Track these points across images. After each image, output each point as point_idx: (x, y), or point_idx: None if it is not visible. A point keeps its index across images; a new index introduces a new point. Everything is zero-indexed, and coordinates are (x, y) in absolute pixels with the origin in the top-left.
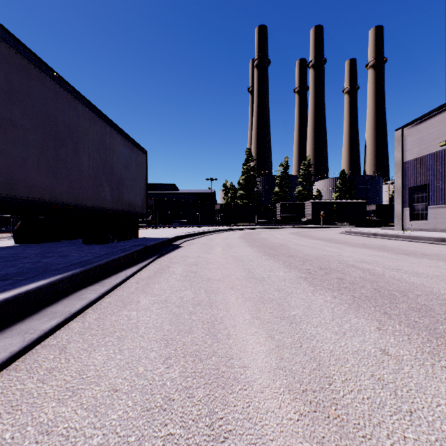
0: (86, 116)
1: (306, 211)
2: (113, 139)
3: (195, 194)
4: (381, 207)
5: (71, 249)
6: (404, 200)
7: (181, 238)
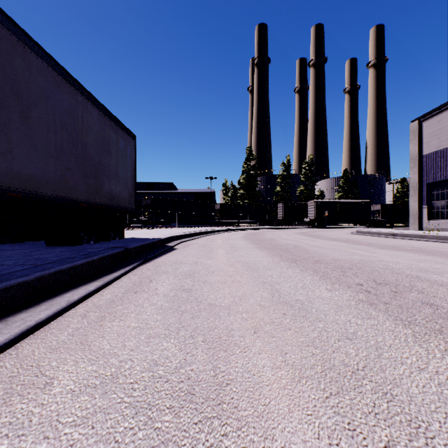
0: (44, 73)
1: (309, 211)
2: (87, 113)
3: (194, 194)
4: (386, 207)
5: (19, 253)
6: (421, 197)
7: (177, 239)
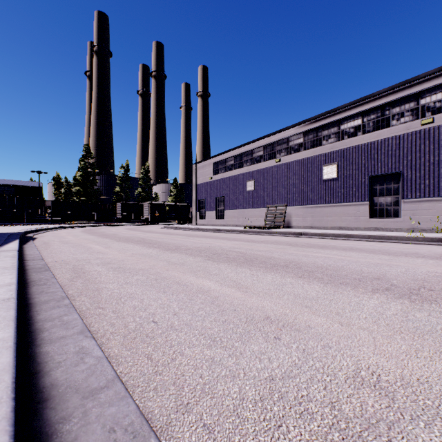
0: None
1: (145, 211)
2: None
3: (13, 187)
4: None
5: None
6: (197, 207)
7: (28, 233)
